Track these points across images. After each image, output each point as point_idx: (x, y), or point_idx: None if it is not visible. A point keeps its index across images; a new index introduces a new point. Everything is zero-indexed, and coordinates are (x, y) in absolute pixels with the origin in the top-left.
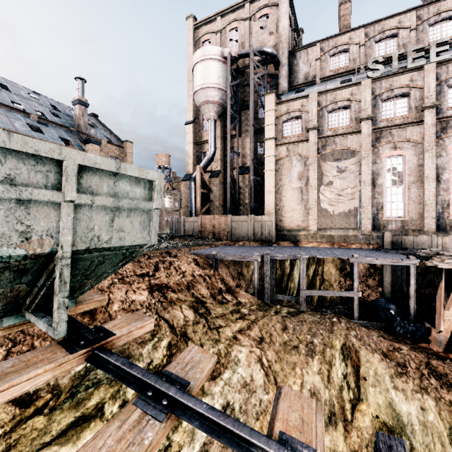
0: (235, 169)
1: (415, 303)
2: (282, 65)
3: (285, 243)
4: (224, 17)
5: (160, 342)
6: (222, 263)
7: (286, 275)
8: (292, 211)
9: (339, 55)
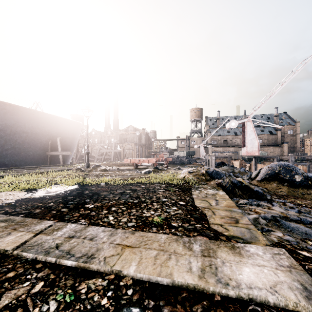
0: None
1: None
2: None
3: None
4: None
5: None
6: None
7: None
8: None
9: None
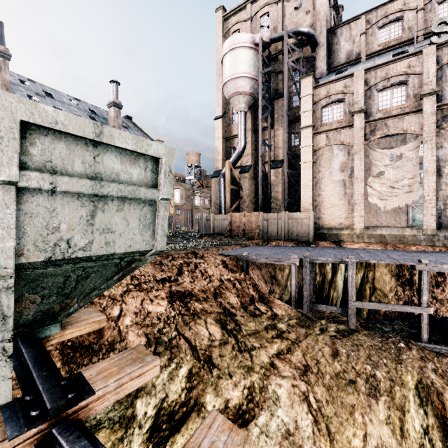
0: (267, 163)
1: None
2: (319, 45)
3: (325, 243)
4: (254, 3)
5: (178, 369)
6: (254, 265)
7: (327, 281)
8: (332, 207)
9: (390, 25)
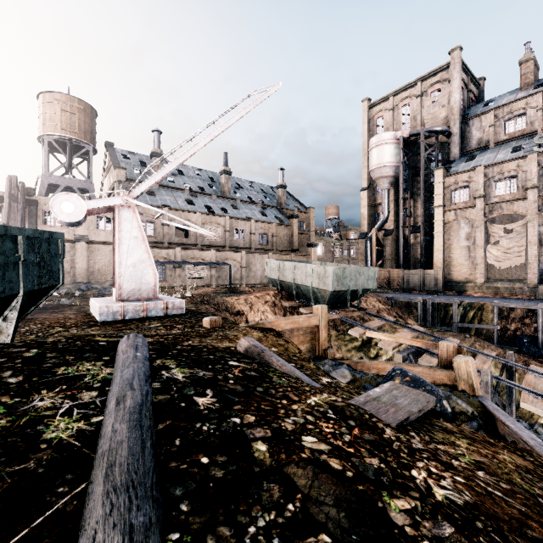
0: (407, 227)
1: (542, 335)
2: (453, 135)
3: (451, 292)
4: (396, 96)
5: None
6: (396, 305)
7: (449, 317)
8: (459, 266)
9: (515, 119)
